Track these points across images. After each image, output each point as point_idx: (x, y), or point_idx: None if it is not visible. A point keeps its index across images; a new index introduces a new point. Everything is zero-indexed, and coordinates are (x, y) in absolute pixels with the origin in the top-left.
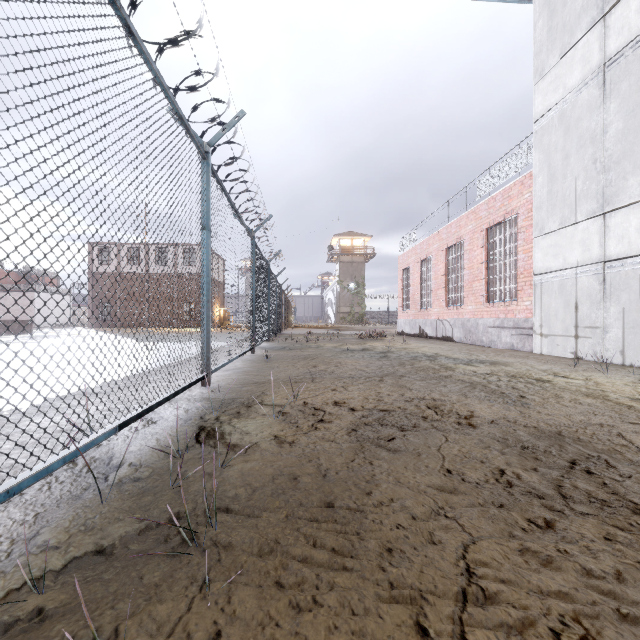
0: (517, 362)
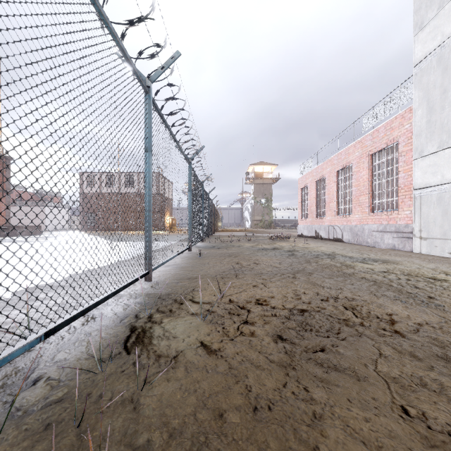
0: (404, 261)
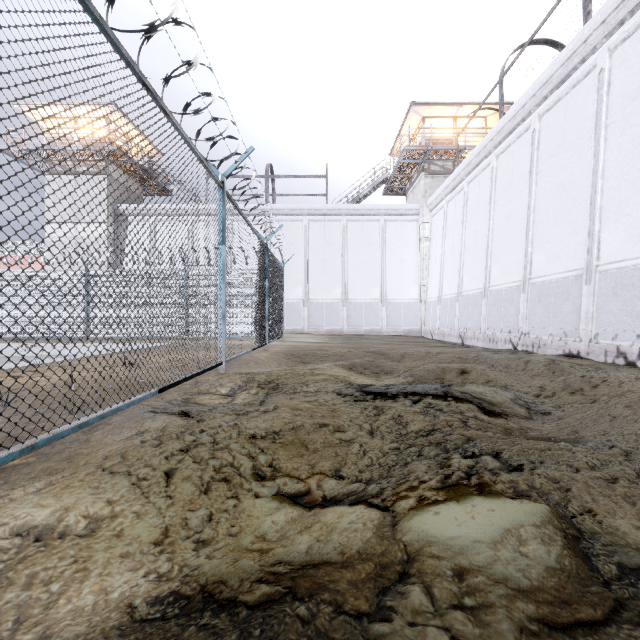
0: None
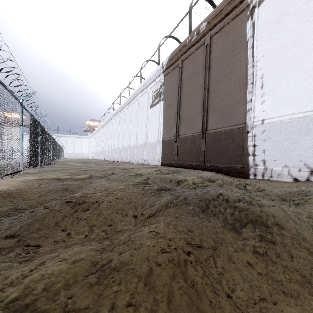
0: None
